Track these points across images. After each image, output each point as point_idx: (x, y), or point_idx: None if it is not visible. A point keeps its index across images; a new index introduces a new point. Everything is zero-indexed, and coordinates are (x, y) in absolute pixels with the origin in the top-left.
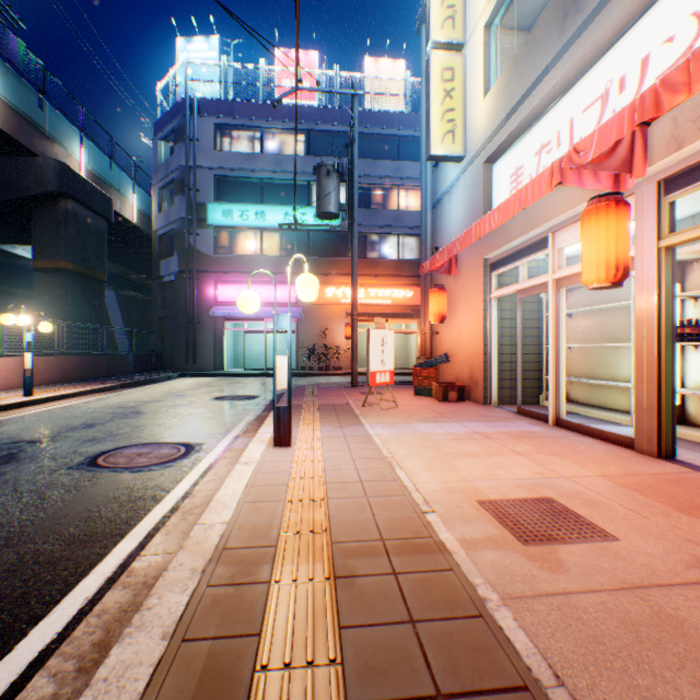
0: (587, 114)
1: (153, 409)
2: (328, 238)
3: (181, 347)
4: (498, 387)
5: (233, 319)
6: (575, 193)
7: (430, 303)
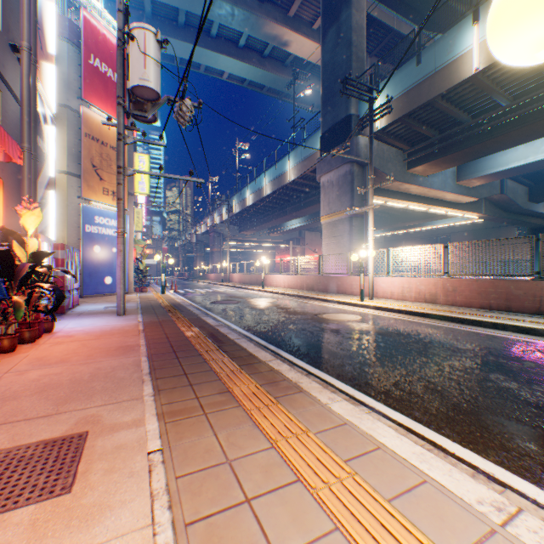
0: None
1: None
2: None
3: None
4: None
5: None
6: None
7: None
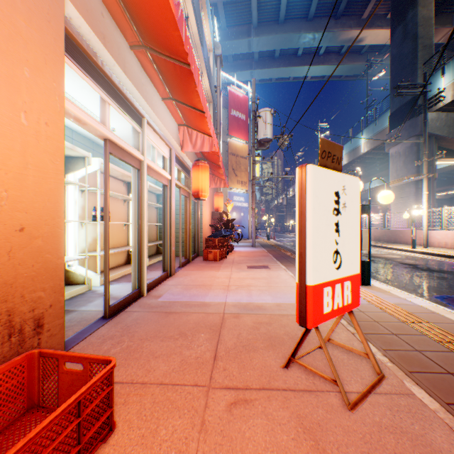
0: None
1: None
2: None
3: None
4: None
5: None
6: (167, 120)
7: None
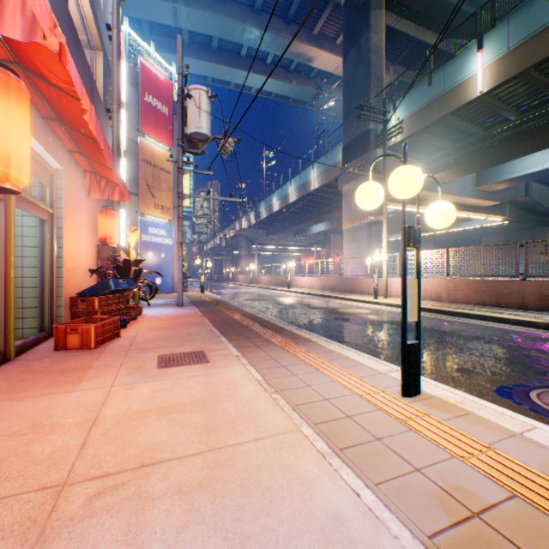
0: None
1: None
2: None
3: None
4: None
5: None
6: None
7: None
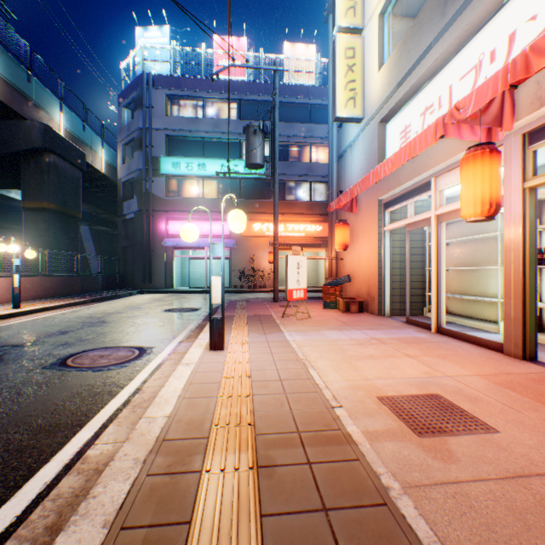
0: (464, 81)
1: (115, 319)
2: (255, 185)
3: (139, 270)
4: (390, 302)
5: (180, 248)
6: (454, 144)
7: (336, 235)
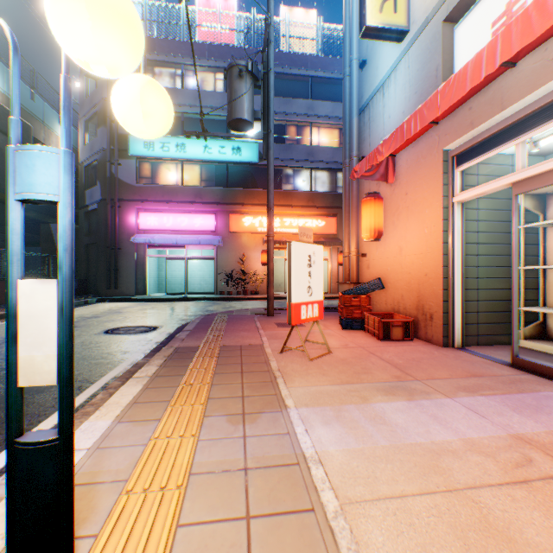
0: None
1: (0, 352)
2: (246, 171)
3: (103, 272)
4: (462, 323)
5: (155, 246)
6: None
7: (363, 216)
